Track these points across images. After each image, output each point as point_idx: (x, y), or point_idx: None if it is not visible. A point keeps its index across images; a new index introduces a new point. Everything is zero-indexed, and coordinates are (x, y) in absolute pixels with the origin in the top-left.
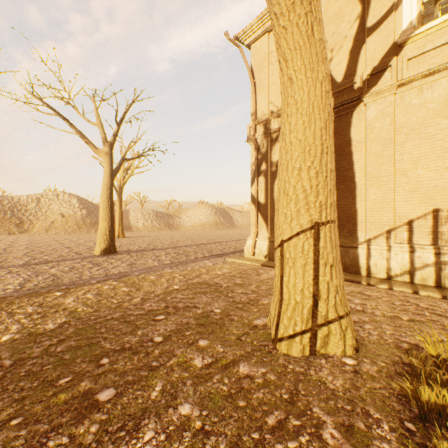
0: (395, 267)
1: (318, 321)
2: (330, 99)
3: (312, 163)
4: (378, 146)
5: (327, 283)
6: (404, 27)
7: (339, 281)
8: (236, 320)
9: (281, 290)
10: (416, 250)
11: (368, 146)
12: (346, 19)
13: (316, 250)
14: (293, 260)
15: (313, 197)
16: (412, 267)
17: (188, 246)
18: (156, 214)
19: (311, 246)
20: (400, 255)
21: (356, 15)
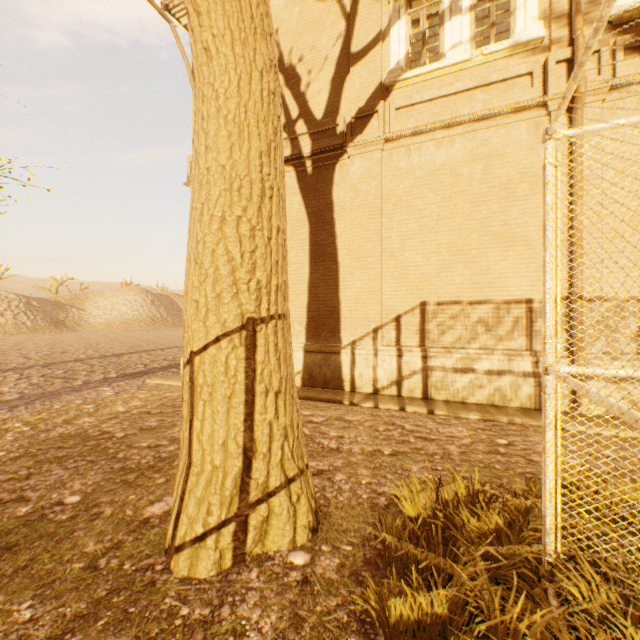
0: (382, 377)
1: (252, 497)
2: (279, 109)
3: (245, 211)
4: (364, 216)
5: (269, 424)
6: (392, 66)
7: (292, 416)
8: (108, 516)
9: (190, 447)
10: (404, 353)
11: (353, 215)
12: (327, 33)
13: (251, 369)
14: (211, 389)
15: (245, 272)
16: (400, 376)
17: (82, 359)
18: (27, 302)
19: (242, 361)
20: (387, 361)
21: (340, 32)
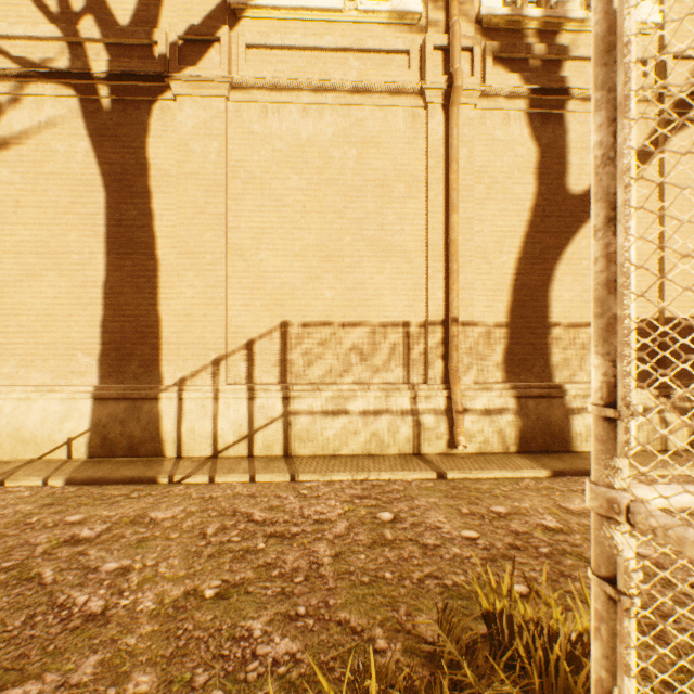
0: (226, 431)
1: None
2: None
3: None
4: (199, 191)
5: None
6: None
7: None
8: None
9: None
10: (259, 394)
11: (182, 186)
12: None
13: None
14: None
15: None
16: (253, 427)
17: None
18: None
19: None
20: (234, 407)
21: None
